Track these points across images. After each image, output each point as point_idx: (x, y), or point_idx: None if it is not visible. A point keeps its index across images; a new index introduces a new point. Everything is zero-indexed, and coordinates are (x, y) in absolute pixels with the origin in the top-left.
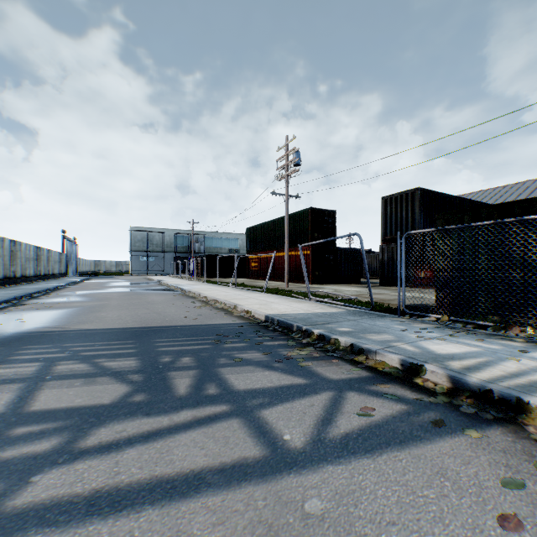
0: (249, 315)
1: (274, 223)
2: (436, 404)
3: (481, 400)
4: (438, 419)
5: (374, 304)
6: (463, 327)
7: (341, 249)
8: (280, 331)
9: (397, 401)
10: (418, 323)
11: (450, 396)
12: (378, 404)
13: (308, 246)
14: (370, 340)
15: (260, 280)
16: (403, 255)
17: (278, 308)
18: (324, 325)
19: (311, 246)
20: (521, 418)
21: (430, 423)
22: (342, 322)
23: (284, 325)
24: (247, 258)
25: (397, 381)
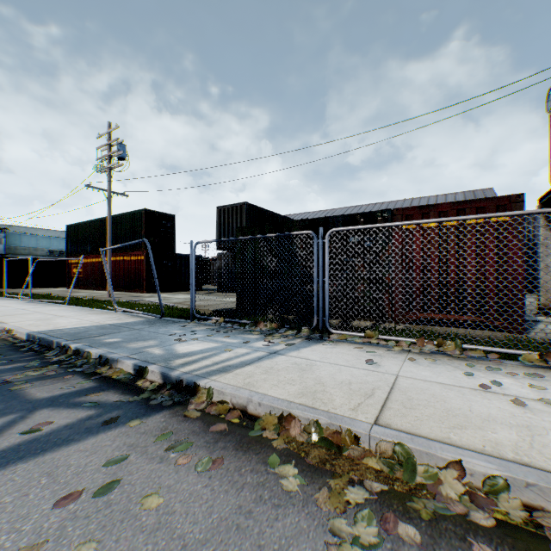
0: (10, 335)
1: (103, 222)
2: (132, 402)
3: (176, 390)
4: (116, 416)
5: (185, 311)
6: (230, 326)
7: (182, 256)
8: (37, 350)
9: (92, 408)
10: (201, 326)
11: (155, 392)
12: (66, 415)
13: (142, 251)
14: (127, 348)
15: (85, 290)
16: (194, 263)
17: (61, 323)
18: (93, 338)
19: (146, 251)
20: (193, 399)
21: (103, 423)
22: (122, 332)
23: (45, 342)
24: (67, 262)
25: (118, 386)
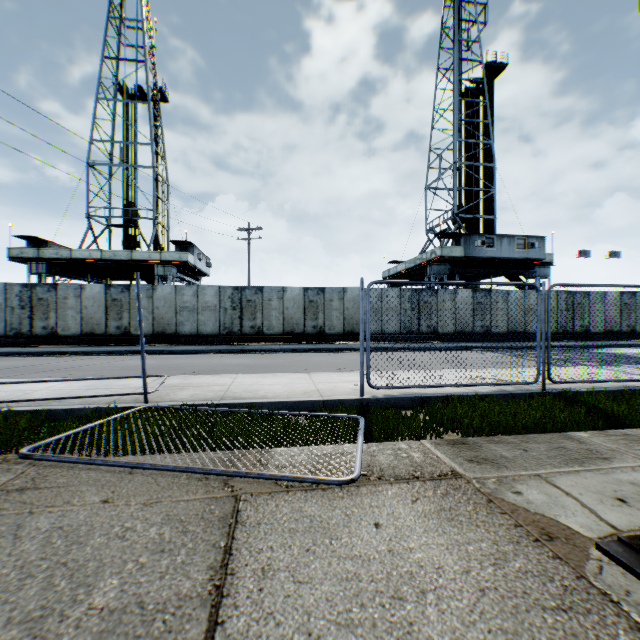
0: None
1: None
2: None
3: None
4: None
5: None
6: None
7: None
8: None
9: None
10: None
11: None
12: None
13: None
14: None
15: None
16: None
17: None
18: None
19: None
20: None
21: None
22: None
23: None
24: None
25: None
